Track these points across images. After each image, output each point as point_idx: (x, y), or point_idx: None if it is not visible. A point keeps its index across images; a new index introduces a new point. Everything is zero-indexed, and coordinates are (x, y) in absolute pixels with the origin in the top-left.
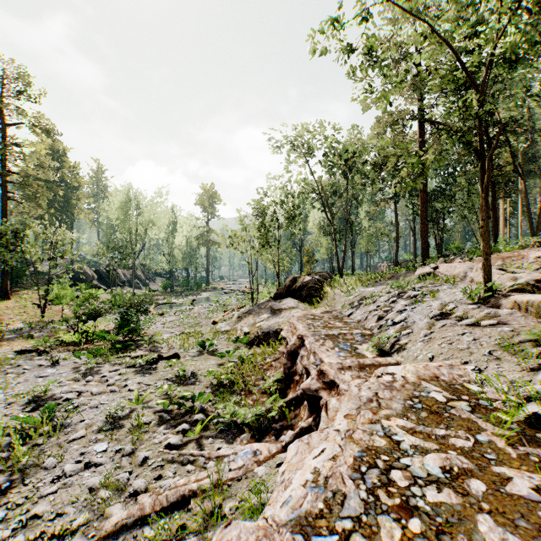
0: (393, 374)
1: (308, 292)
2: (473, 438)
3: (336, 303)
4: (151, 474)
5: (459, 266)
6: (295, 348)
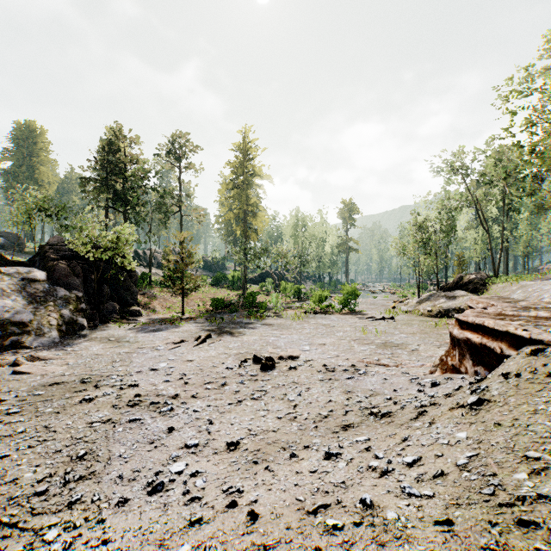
0: (542, 301)
1: (474, 286)
2: None
3: (500, 292)
4: (433, 340)
5: None
6: (483, 308)
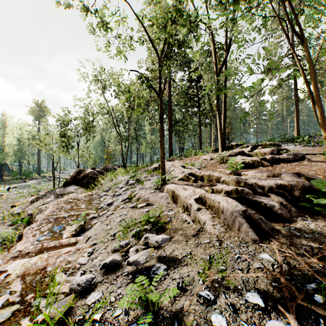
0: (4, 273)
1: (88, 181)
2: None
3: (102, 187)
4: None
5: (169, 164)
6: None
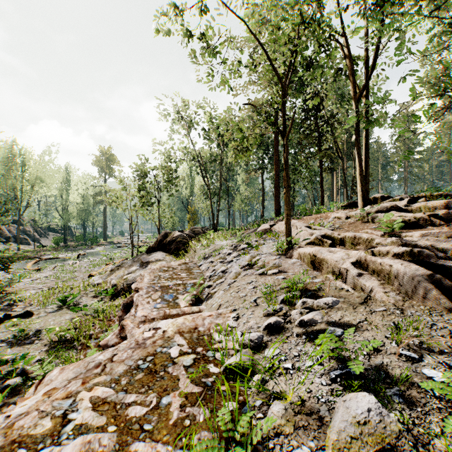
0: (158, 329)
1: (176, 246)
2: (157, 402)
3: (196, 255)
4: None
5: None
6: (131, 301)
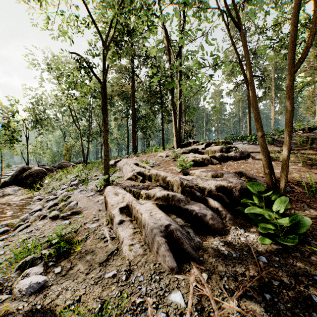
0: None
1: (33, 180)
2: None
3: (47, 188)
4: None
5: (125, 161)
6: None
